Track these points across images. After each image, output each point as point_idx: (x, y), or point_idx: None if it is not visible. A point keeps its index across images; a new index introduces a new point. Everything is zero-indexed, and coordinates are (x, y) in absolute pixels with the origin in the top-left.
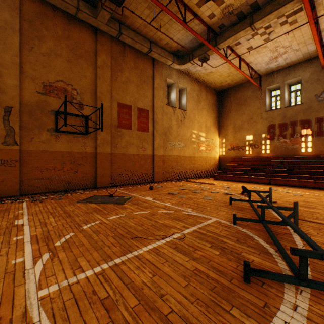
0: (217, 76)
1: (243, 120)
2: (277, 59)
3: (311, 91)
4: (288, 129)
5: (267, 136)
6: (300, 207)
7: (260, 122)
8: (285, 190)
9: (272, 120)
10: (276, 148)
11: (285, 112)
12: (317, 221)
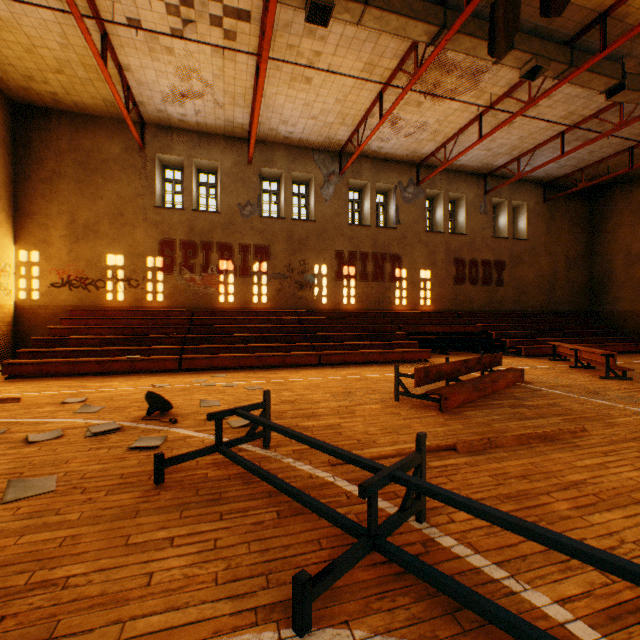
0: (17, 43)
1: (101, 213)
2: (185, 102)
3: (234, 195)
4: (199, 255)
5: (158, 263)
6: (304, 421)
7: (144, 229)
8: (224, 381)
9: (169, 229)
10: (177, 290)
11: (194, 219)
12: (375, 451)
